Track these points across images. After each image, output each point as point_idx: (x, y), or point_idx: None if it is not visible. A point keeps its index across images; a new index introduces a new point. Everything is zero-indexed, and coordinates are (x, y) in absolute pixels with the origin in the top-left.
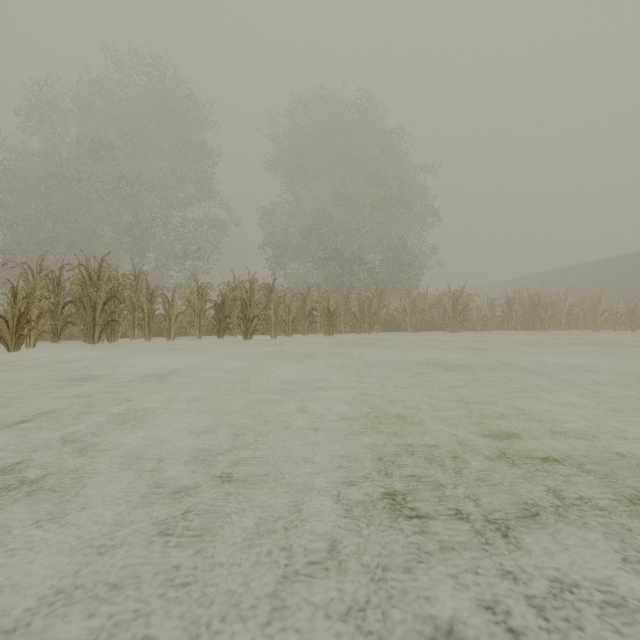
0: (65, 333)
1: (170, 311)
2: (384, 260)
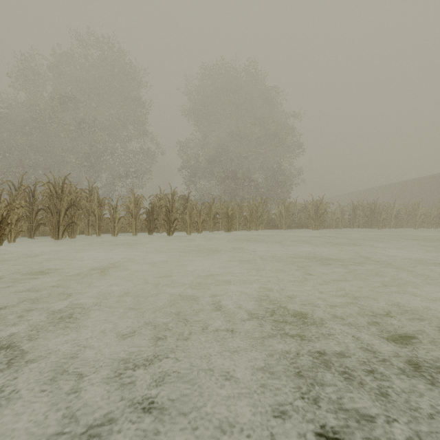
0: (39, 231)
1: (114, 215)
2: (265, 179)
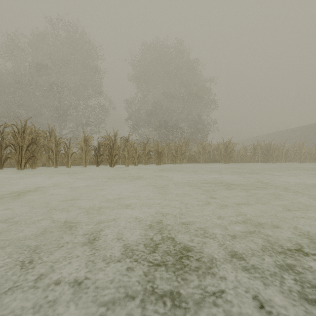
0: (11, 164)
1: (68, 151)
2: (189, 126)
